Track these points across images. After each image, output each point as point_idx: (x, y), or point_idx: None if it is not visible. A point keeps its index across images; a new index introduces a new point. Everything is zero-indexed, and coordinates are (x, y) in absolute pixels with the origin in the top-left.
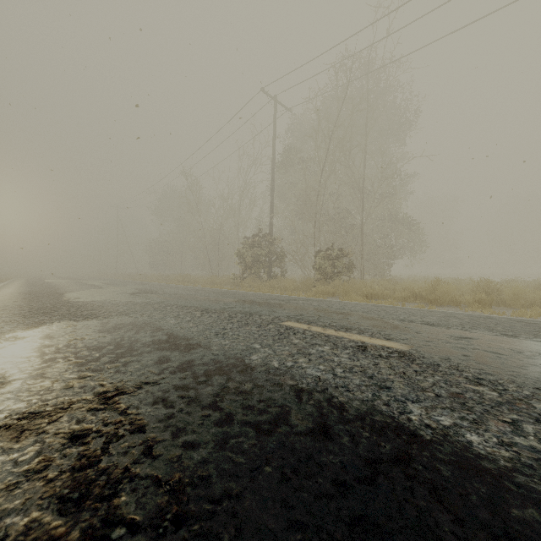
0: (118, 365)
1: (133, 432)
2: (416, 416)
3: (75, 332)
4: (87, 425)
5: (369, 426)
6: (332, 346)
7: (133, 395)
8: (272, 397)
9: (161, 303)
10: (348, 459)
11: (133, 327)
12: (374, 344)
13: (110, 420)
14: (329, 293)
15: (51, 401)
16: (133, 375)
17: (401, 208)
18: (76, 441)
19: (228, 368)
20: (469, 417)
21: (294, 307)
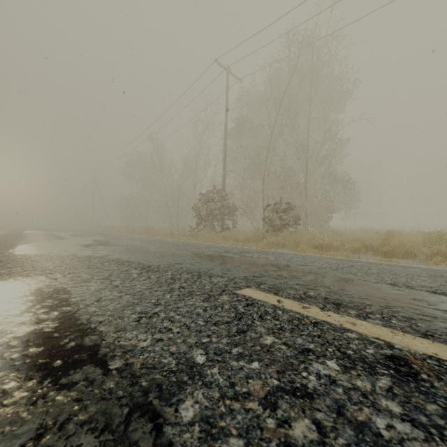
0: None
1: None
2: None
3: None
4: None
5: None
6: (340, 358)
7: None
8: None
9: (104, 256)
10: None
11: (29, 299)
12: (416, 352)
13: None
14: (279, 244)
15: None
16: None
17: (337, 168)
18: None
19: None
20: None
21: (250, 262)
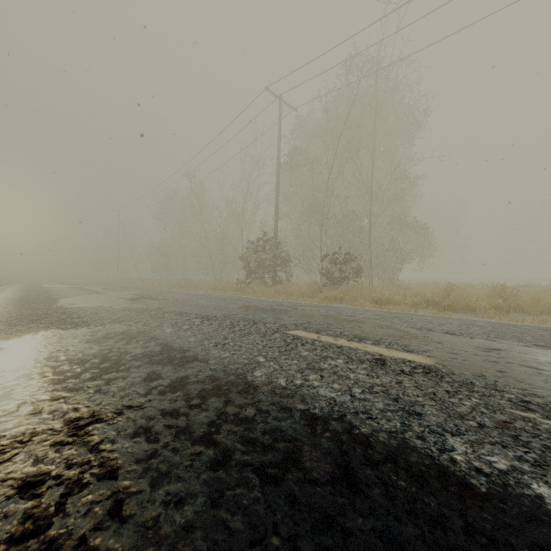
0: (100, 383)
1: (101, 478)
2: (461, 455)
3: (60, 342)
4: (45, 467)
5: (404, 471)
6: (346, 359)
7: (111, 423)
8: (279, 427)
9: (160, 309)
10: (383, 525)
11: (124, 337)
12: (394, 357)
13: (76, 460)
14: (336, 299)
15: (10, 431)
16: (115, 396)
17: (409, 211)
18: (26, 492)
19: (227, 388)
20: (528, 456)
21: (301, 314)
